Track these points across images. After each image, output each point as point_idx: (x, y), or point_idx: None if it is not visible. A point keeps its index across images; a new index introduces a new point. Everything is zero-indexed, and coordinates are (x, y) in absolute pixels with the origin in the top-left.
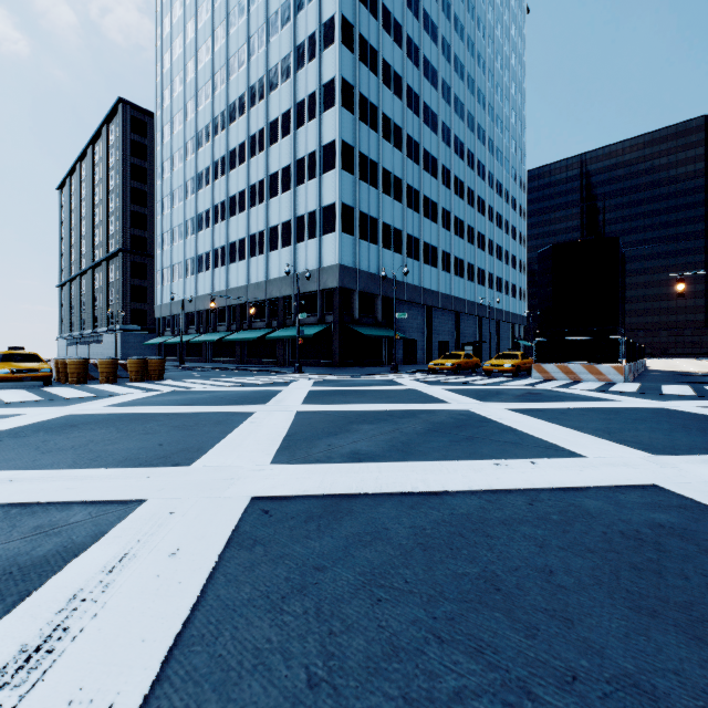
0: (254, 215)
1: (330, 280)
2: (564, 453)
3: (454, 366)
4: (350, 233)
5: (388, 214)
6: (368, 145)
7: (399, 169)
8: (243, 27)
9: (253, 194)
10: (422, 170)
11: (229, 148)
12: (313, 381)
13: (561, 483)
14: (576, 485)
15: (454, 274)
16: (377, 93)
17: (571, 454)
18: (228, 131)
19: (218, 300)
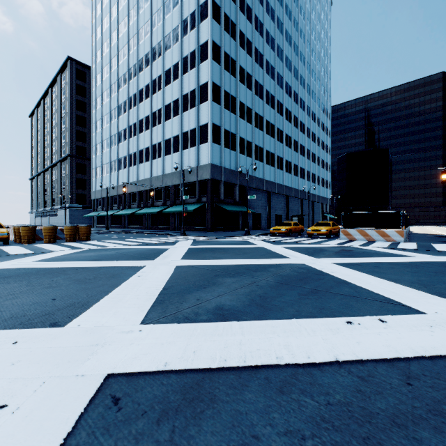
0: (155, 131)
1: (204, 174)
2: (401, 307)
3: (287, 231)
4: (217, 143)
5: (243, 131)
6: (230, 86)
7: (250, 102)
8: (148, 9)
9: (154, 118)
10: (264, 103)
11: (139, 88)
12: (192, 241)
13: (424, 350)
14: (441, 352)
15: (285, 171)
16: (236, 52)
17: (408, 308)
18: (138, 77)
19: (132, 187)
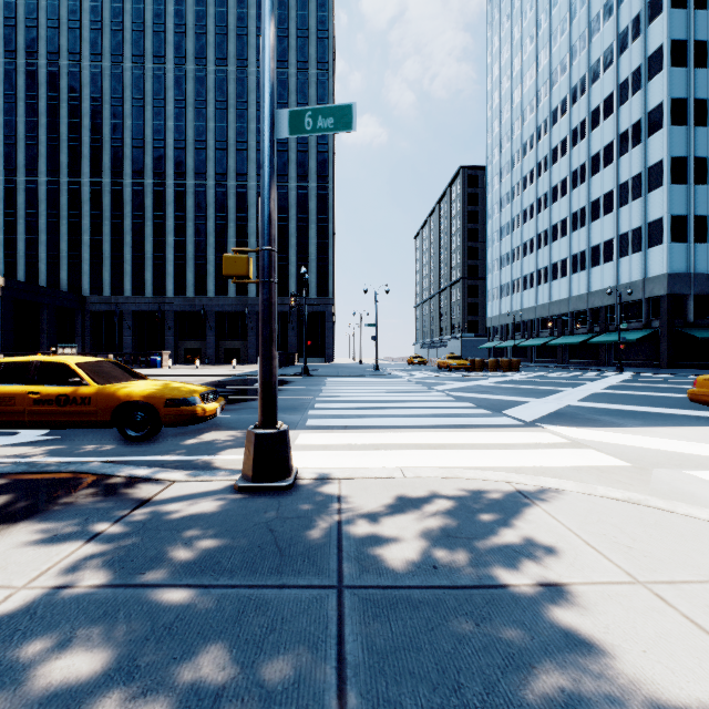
0: (576, 238)
1: (656, 289)
2: None
3: None
4: (681, 241)
5: None
6: (708, 145)
7: None
8: (565, 81)
9: (574, 220)
10: None
11: (551, 185)
12: (630, 376)
13: None
14: None
15: None
16: None
17: None
18: (550, 171)
19: (541, 311)
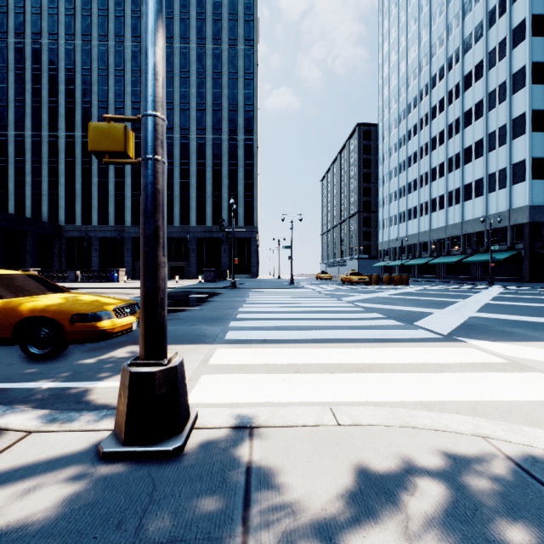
0: (451, 178)
1: (519, 218)
2: None
3: None
4: (540, 179)
5: None
6: None
7: None
8: (442, 53)
9: (450, 163)
10: None
11: (431, 136)
12: (503, 288)
13: None
14: None
15: None
16: None
17: None
18: (430, 125)
19: (422, 237)
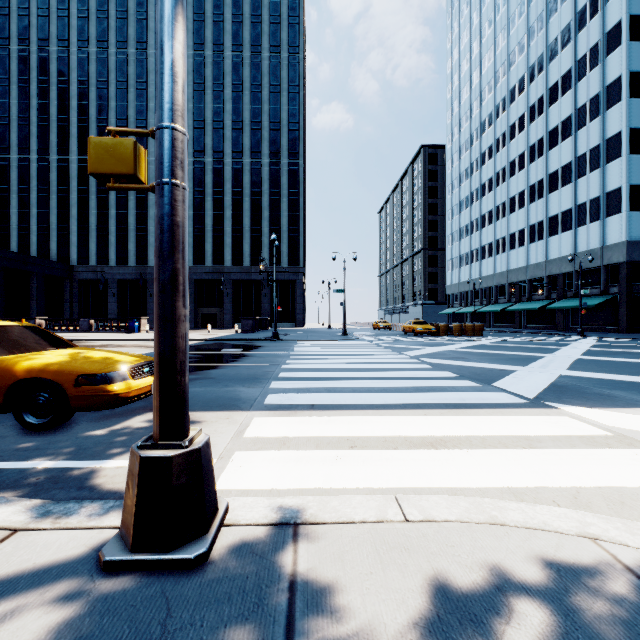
0: (533, 209)
1: (614, 256)
2: None
3: None
4: (639, 210)
5: None
6: None
7: None
8: (522, 61)
9: (532, 192)
10: None
11: (509, 160)
12: (595, 340)
13: None
14: None
15: None
16: None
17: None
18: (508, 146)
19: (499, 279)
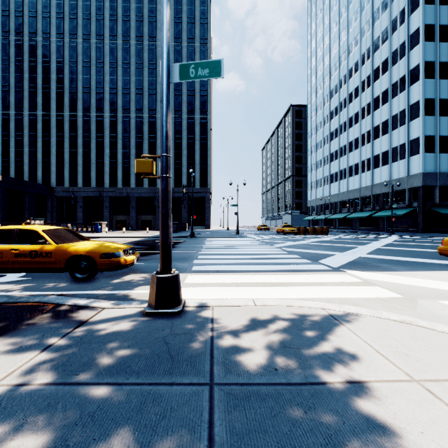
0: (364, 150)
1: (415, 182)
2: None
3: None
4: (431, 152)
5: None
6: None
7: None
8: (357, 51)
9: (363, 139)
10: None
11: (348, 117)
12: (399, 237)
13: None
14: None
15: None
16: None
17: None
18: (348, 108)
19: (342, 196)
